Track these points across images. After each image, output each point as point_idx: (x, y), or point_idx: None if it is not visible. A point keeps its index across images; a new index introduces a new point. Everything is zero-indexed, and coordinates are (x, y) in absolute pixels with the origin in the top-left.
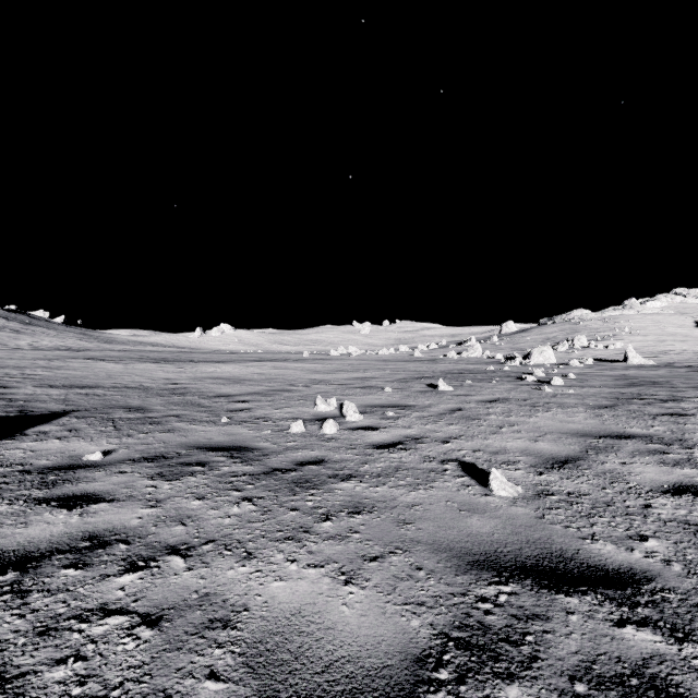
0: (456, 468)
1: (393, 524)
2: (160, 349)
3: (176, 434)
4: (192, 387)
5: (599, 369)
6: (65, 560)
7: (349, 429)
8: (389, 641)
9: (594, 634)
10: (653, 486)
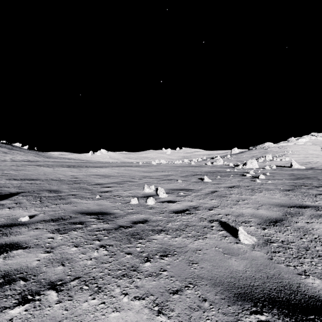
0: (218, 225)
1: (186, 264)
2: (72, 161)
3: (71, 205)
4: (84, 180)
5: (279, 170)
6: None
7: (160, 202)
8: None
9: None
10: None
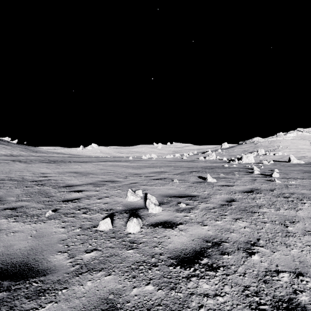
0: None
1: None
2: (60, 155)
3: None
4: (53, 179)
5: (281, 165)
6: None
7: (151, 225)
8: None
9: None
10: None
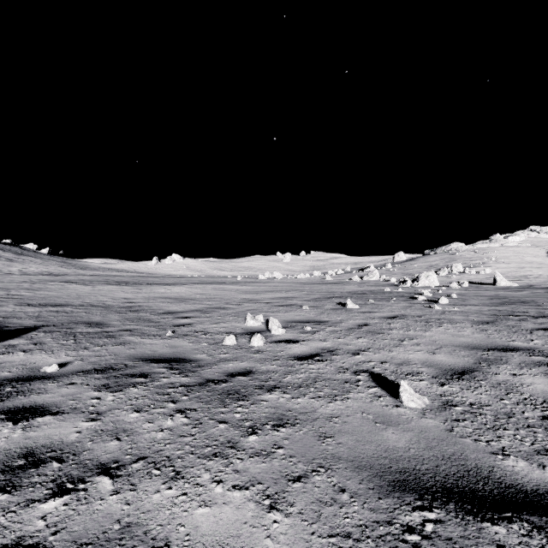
0: (367, 379)
1: (314, 437)
2: (124, 274)
3: (126, 347)
4: (145, 305)
5: (474, 290)
6: None
7: (274, 342)
8: None
9: None
10: (546, 398)
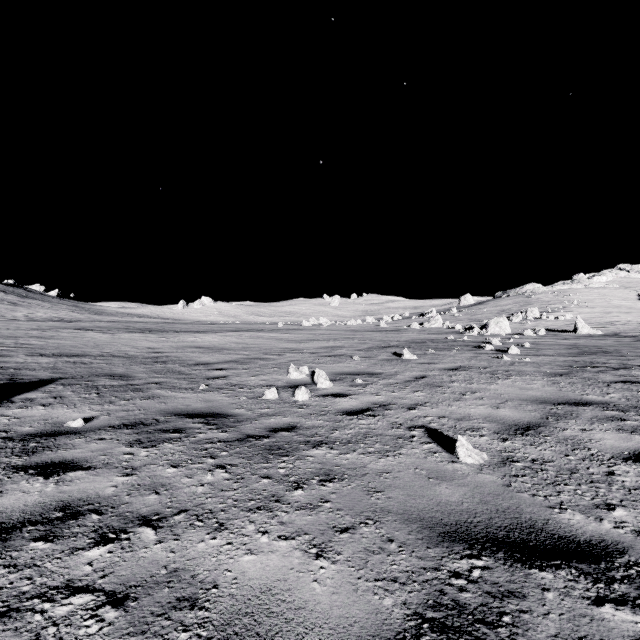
0: (423, 434)
1: (363, 492)
2: (146, 320)
3: (155, 401)
4: (173, 356)
5: (551, 338)
6: (36, 531)
7: (320, 395)
8: (362, 623)
9: (573, 614)
10: (614, 453)
